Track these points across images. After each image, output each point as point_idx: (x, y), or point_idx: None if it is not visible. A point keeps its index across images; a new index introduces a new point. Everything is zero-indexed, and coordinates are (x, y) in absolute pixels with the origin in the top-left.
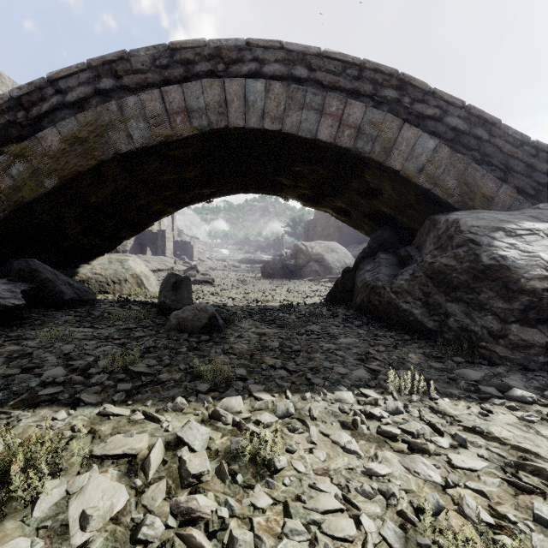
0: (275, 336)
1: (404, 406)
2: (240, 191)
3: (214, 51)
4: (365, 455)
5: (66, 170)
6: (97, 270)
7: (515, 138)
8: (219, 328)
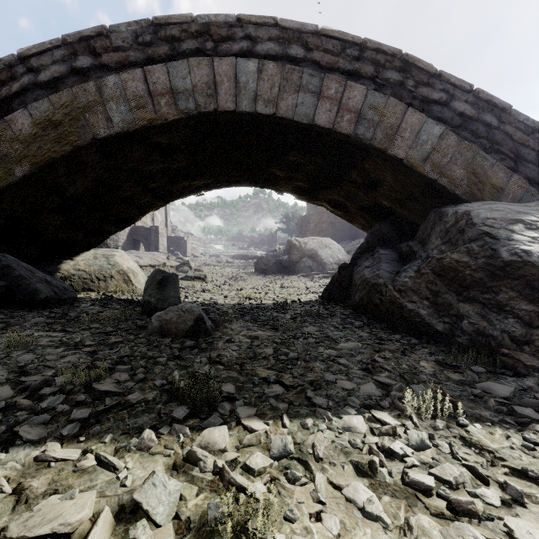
0: (268, 340)
1: (429, 436)
2: (232, 184)
3: (202, 28)
4: (392, 522)
5: (38, 157)
6: (80, 266)
7: (526, 125)
8: (207, 331)
